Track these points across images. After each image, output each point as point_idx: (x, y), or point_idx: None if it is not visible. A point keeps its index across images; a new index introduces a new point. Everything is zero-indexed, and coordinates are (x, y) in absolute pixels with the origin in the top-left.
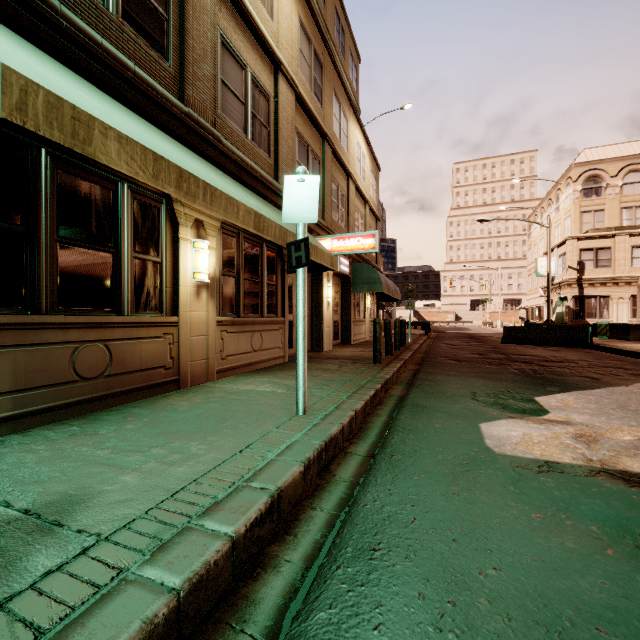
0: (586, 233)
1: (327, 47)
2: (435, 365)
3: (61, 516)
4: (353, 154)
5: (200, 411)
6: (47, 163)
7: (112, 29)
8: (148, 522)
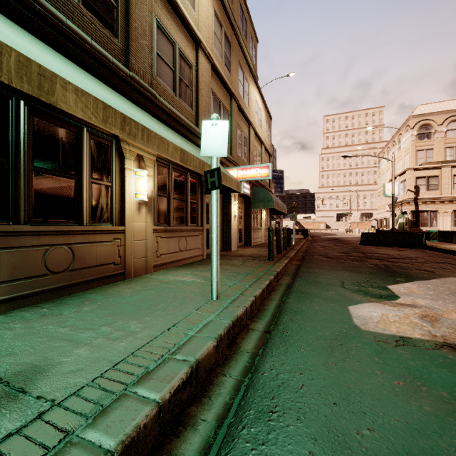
0: (420, 165)
1: (234, 31)
2: (313, 261)
3: (25, 384)
4: (253, 108)
5: (139, 296)
6: (25, 111)
7: (75, 13)
8: (93, 389)
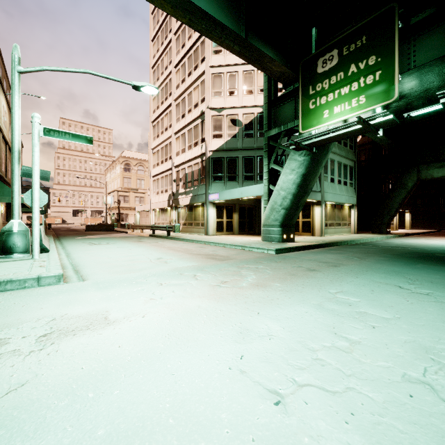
0: (122, 188)
1: None
2: (62, 235)
3: None
4: None
5: None
6: None
7: None
8: None
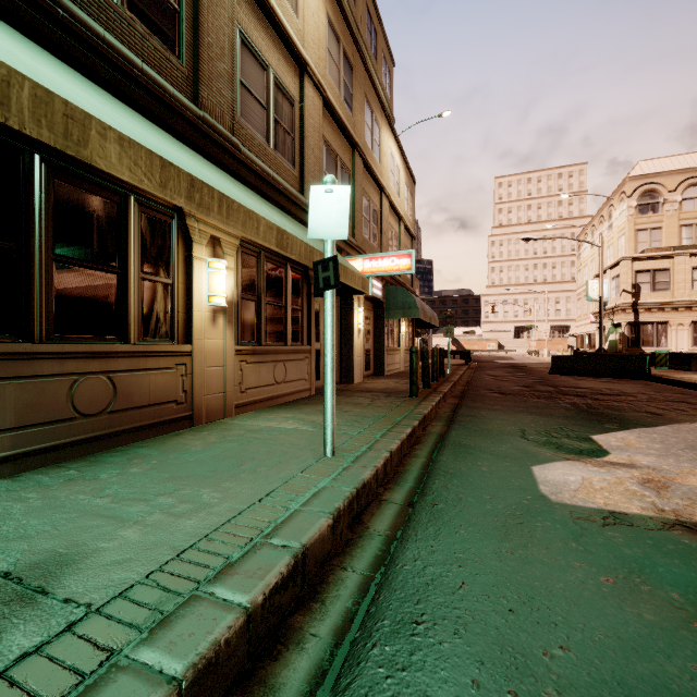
0: (642, 253)
1: (358, 48)
2: (478, 399)
3: (46, 581)
4: (386, 166)
5: (215, 452)
6: (42, 171)
7: (116, 21)
8: (148, 589)
